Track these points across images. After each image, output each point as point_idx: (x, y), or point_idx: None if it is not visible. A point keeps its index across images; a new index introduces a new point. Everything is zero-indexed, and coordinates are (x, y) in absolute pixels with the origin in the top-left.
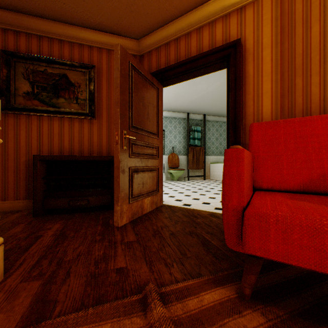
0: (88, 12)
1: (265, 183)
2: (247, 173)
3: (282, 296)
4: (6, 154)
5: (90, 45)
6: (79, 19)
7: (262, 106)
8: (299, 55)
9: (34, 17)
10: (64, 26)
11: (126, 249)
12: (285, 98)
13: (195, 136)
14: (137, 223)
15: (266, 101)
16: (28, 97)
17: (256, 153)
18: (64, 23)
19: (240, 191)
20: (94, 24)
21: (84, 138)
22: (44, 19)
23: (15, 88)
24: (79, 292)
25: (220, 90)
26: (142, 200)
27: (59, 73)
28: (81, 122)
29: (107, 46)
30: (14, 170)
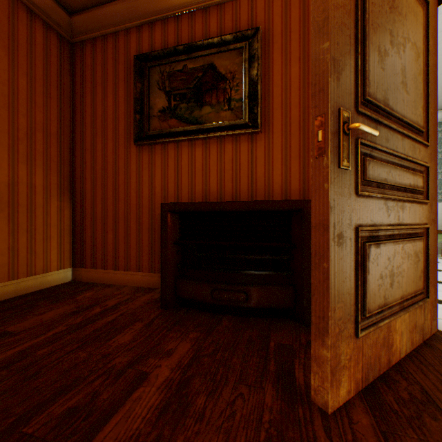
0: None
1: None
2: None
3: None
4: (140, 204)
5: None
6: None
7: None
8: None
9: None
10: None
11: None
12: None
13: None
14: (388, 414)
15: None
16: (163, 116)
17: None
18: None
19: None
20: None
21: (241, 170)
22: None
23: (148, 107)
24: None
25: None
26: (387, 323)
27: (202, 64)
28: (235, 143)
29: None
30: (148, 229)
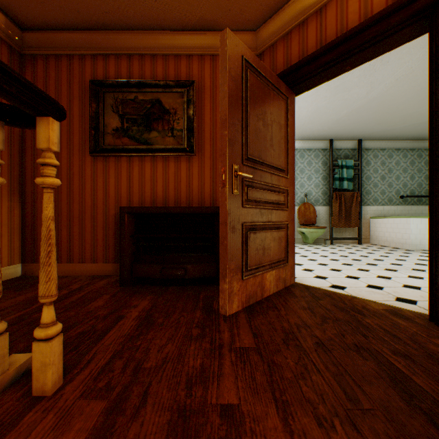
0: (185, 5)
1: None
2: None
3: None
4: (95, 206)
5: (189, 54)
6: (174, 20)
7: None
8: None
9: (122, 32)
10: (157, 35)
11: (237, 363)
12: None
13: (342, 175)
14: (254, 312)
15: None
16: (117, 134)
17: None
18: (157, 31)
19: None
20: (193, 22)
21: (181, 182)
22: (134, 32)
23: (103, 125)
24: None
25: (393, 93)
26: (261, 274)
27: (151, 98)
28: (177, 162)
29: (210, 51)
30: (102, 226)
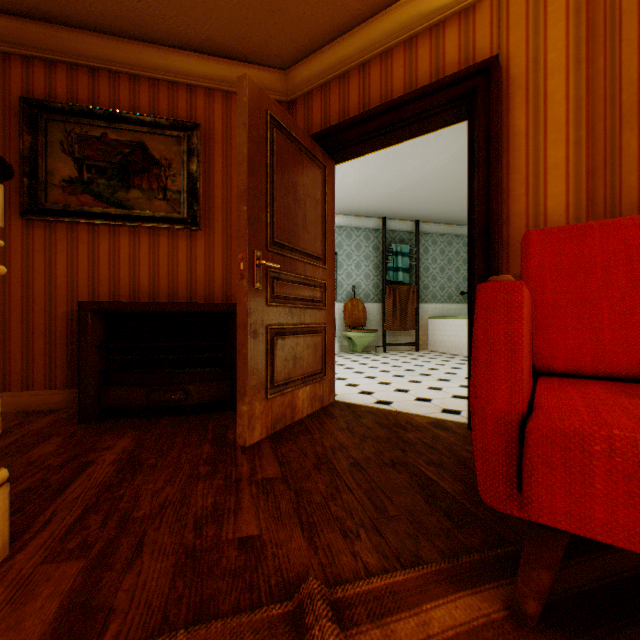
0: (186, 17)
1: (561, 359)
2: (526, 339)
3: (613, 622)
4: (30, 299)
5: (191, 83)
6: (168, 32)
7: (546, 197)
8: (629, 82)
9: (82, 31)
10: (140, 47)
11: (259, 495)
12: (597, 177)
13: (397, 264)
14: (282, 439)
15: (555, 186)
16: (71, 188)
17: (539, 295)
18: (140, 41)
19: (513, 379)
20: (198, 41)
21: (179, 267)
22: (101, 35)
23: (46, 171)
24: (159, 590)
25: (449, 171)
26: (292, 392)
27: (130, 140)
28: (172, 237)
29: (223, 86)
30: (44, 332)
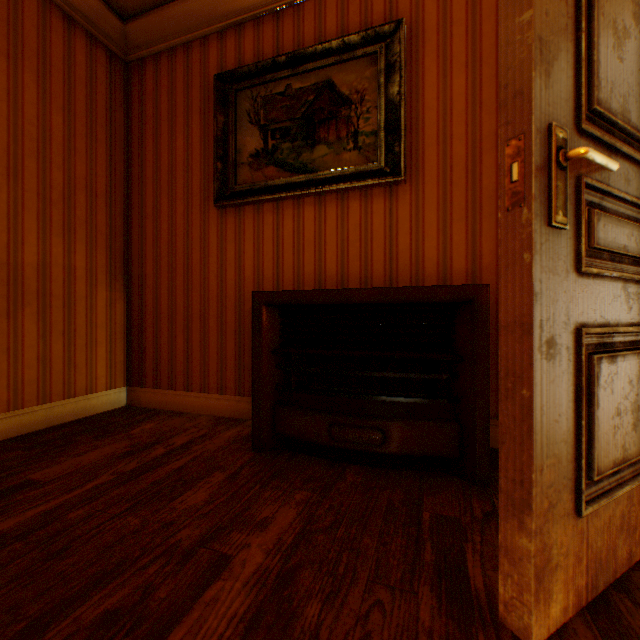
0: None
1: None
2: None
3: None
4: (223, 294)
5: None
6: None
7: None
8: None
9: None
10: None
11: None
12: None
13: None
14: None
15: None
16: (256, 163)
17: None
18: None
19: None
20: None
21: (373, 241)
22: None
23: (234, 150)
24: None
25: None
26: (627, 490)
27: (314, 82)
28: (364, 200)
29: None
30: (234, 331)
